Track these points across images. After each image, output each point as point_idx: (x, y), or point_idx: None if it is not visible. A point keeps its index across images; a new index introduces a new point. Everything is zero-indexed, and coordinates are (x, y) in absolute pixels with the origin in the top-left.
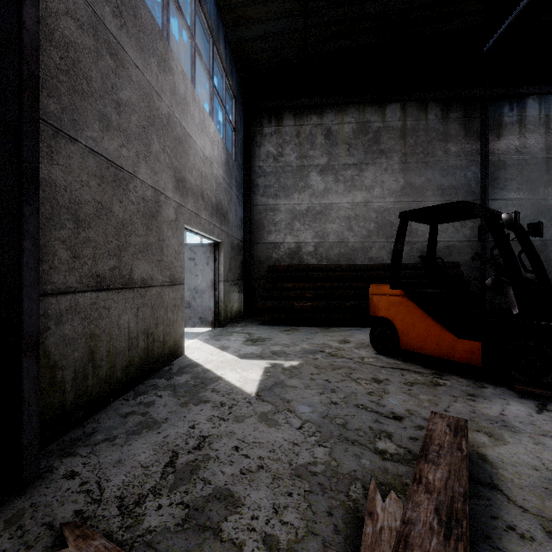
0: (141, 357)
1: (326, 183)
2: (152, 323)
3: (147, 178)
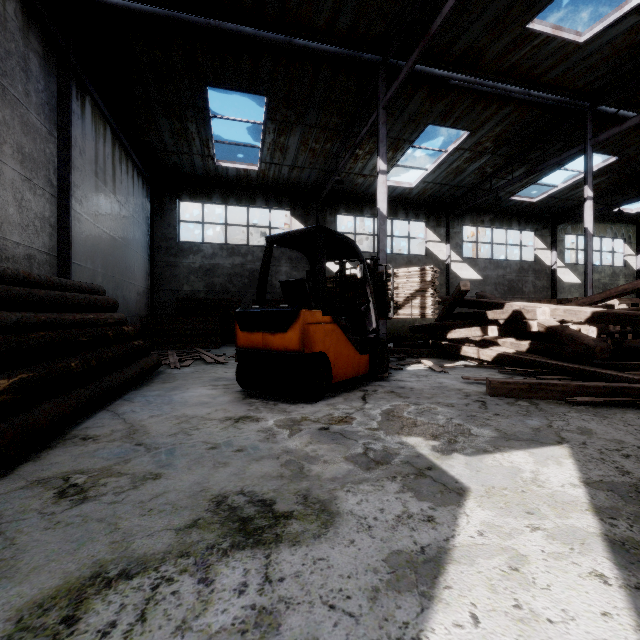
0: None
1: None
2: None
3: None
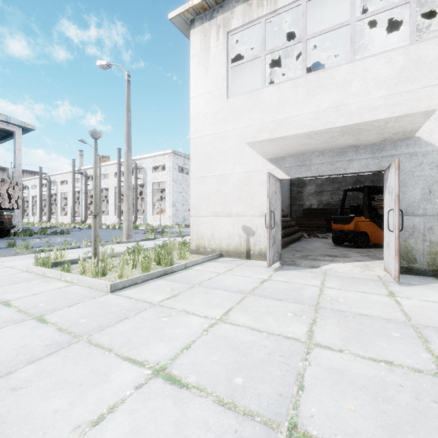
0: None
1: None
2: None
3: None
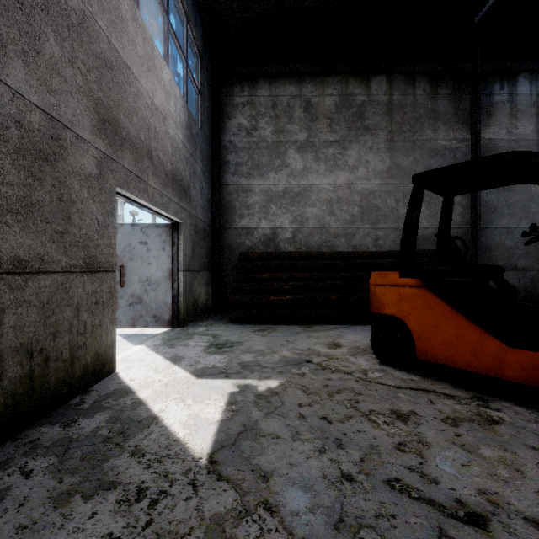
0: (13, 393)
1: (305, 161)
2: (42, 333)
3: (28, 90)
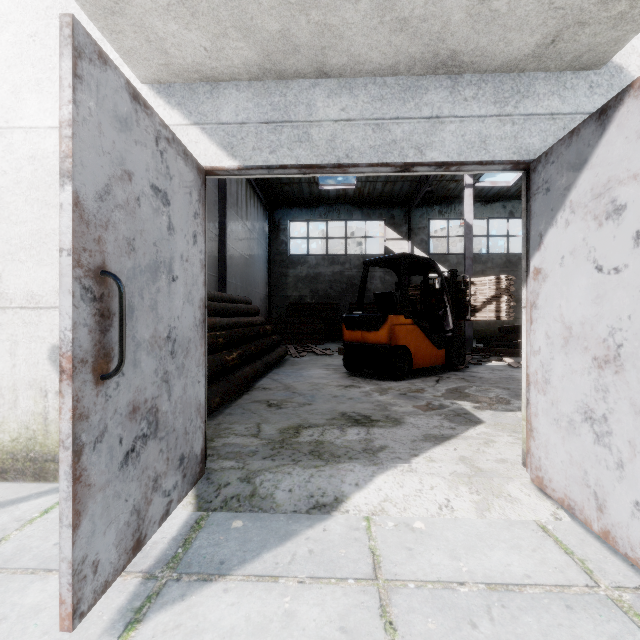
0: None
1: None
2: None
3: None
